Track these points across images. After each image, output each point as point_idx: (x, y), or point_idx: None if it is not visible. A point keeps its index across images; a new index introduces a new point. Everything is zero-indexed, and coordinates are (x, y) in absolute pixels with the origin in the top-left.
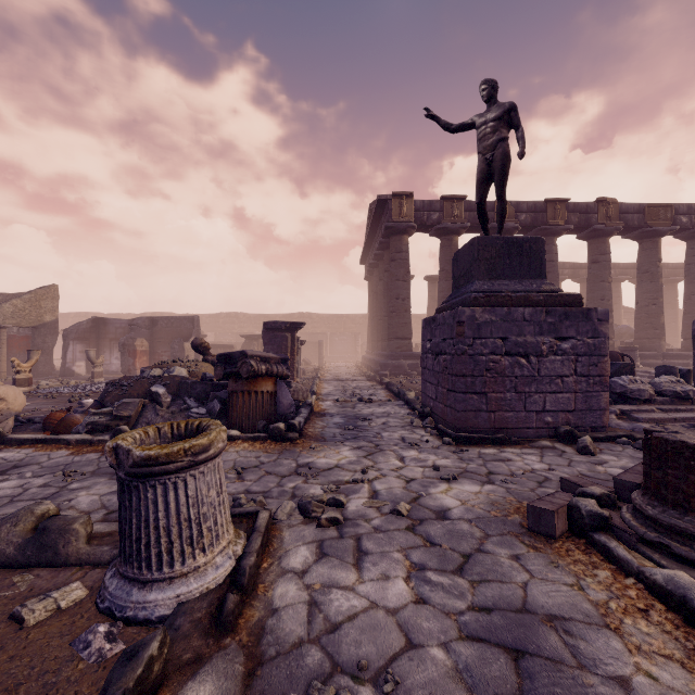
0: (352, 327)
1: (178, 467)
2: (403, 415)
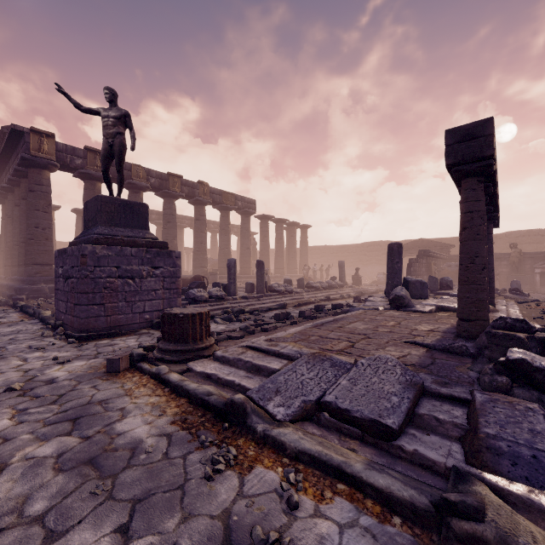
0: None
1: None
2: (35, 330)
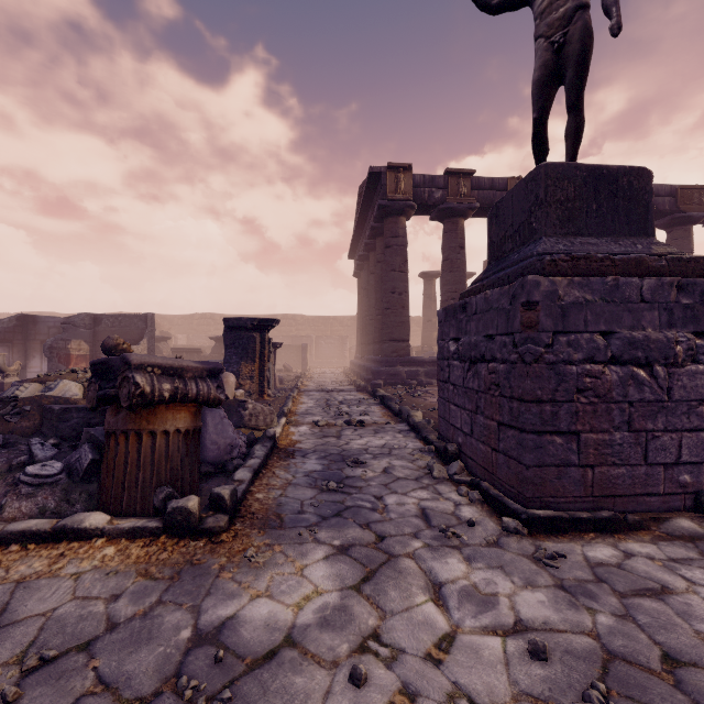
0: (339, 330)
1: None
2: (412, 451)
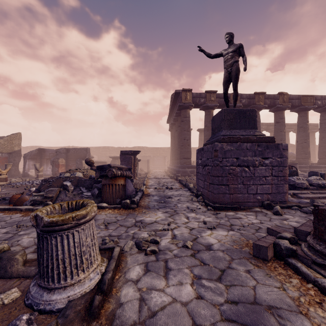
0: (163, 153)
1: (69, 226)
2: (187, 195)
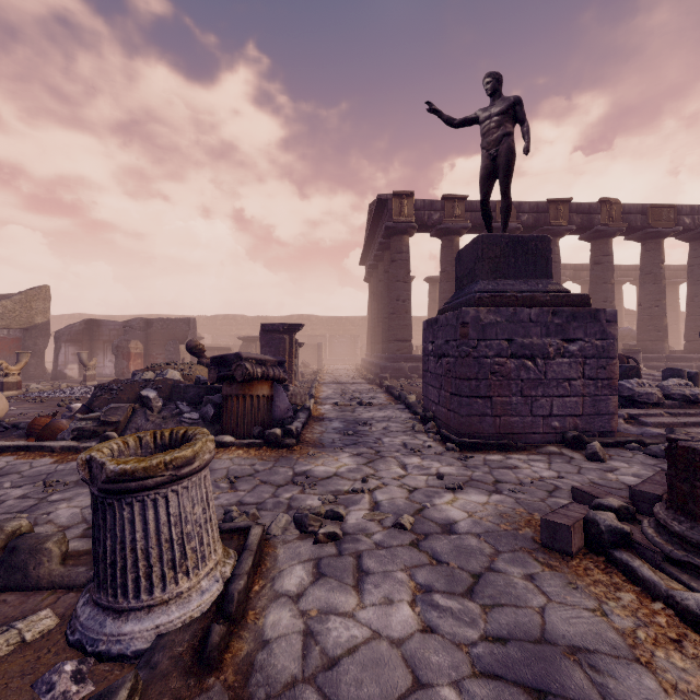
0: (351, 329)
1: (158, 482)
2: (404, 419)
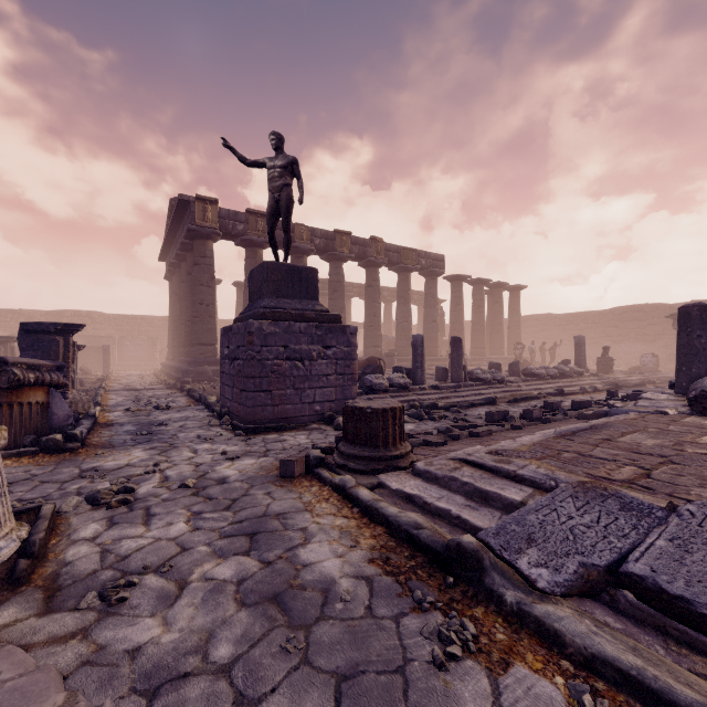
0: (149, 330)
1: None
2: (202, 417)
